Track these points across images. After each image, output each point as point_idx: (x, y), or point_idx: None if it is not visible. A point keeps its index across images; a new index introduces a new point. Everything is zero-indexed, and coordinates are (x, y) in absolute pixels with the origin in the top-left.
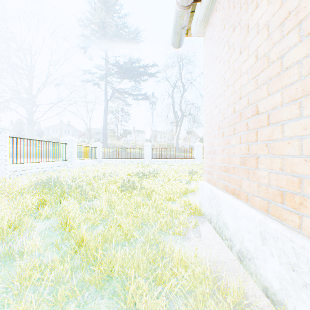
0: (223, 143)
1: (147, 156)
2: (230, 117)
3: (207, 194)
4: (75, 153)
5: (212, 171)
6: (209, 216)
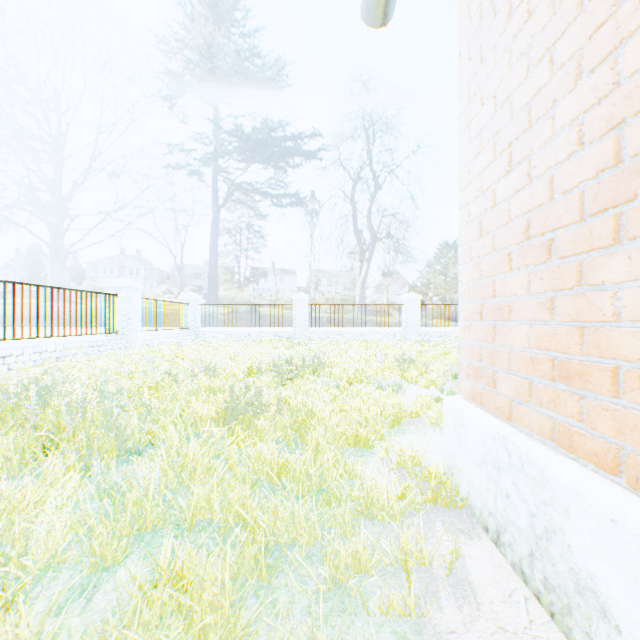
0: (550, 280)
1: (299, 323)
2: (594, 184)
3: (482, 446)
4: (136, 316)
5: (492, 372)
6: (492, 521)
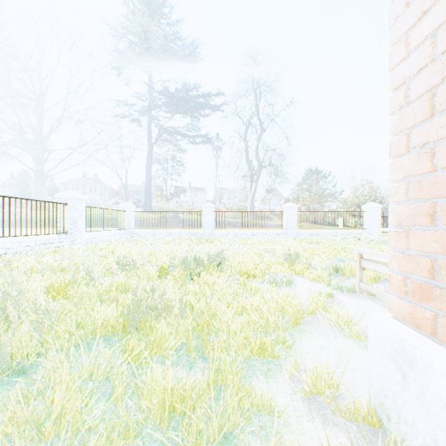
0: None
1: (207, 225)
2: None
3: None
4: (82, 220)
5: None
6: None
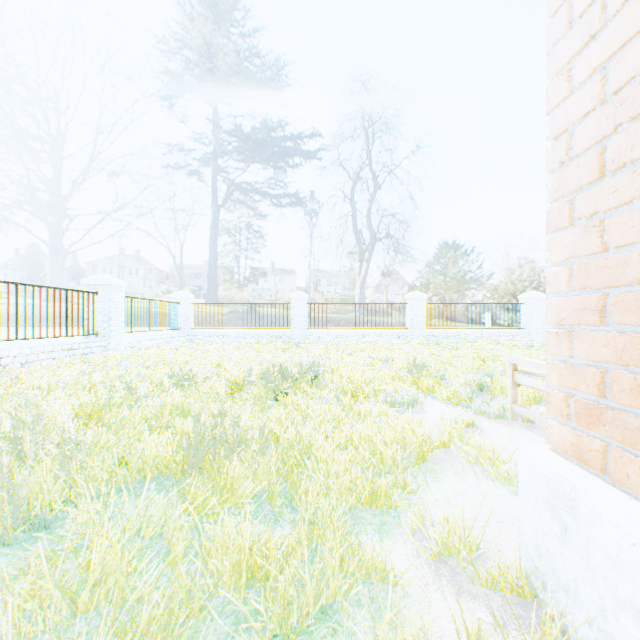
0: None
1: (297, 324)
2: None
3: None
4: (119, 316)
5: (639, 420)
6: None
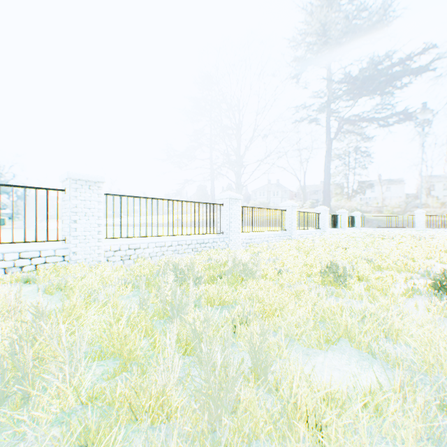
0: None
1: (418, 225)
2: None
3: None
4: (346, 222)
5: None
6: None
